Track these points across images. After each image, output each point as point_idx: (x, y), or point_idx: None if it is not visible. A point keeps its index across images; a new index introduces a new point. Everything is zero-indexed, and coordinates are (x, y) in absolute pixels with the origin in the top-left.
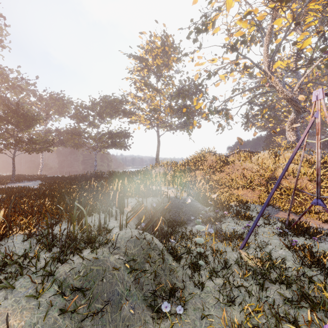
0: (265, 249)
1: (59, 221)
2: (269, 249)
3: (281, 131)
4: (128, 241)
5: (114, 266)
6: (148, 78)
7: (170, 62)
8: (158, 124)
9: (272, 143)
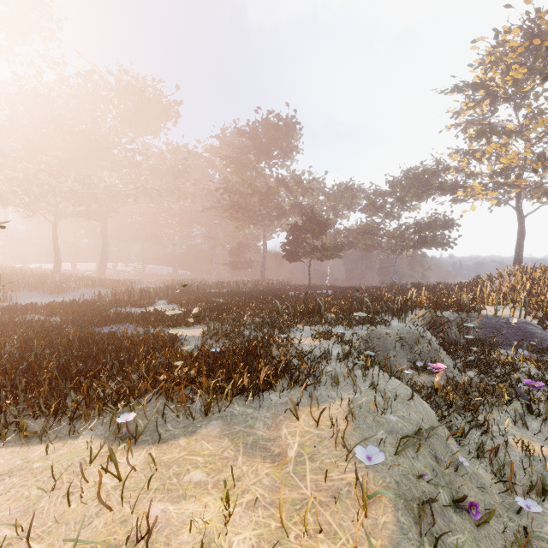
0: None
1: (353, 312)
2: None
3: None
4: (403, 329)
5: (387, 335)
6: (494, 112)
7: None
8: (518, 194)
9: None
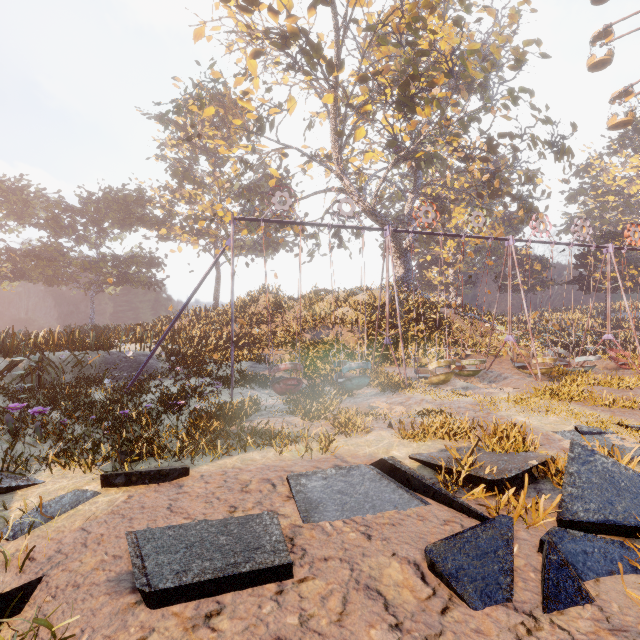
0: (152, 395)
1: None
2: (157, 395)
3: (433, 260)
4: None
5: None
6: (196, 159)
7: (232, 134)
8: (216, 244)
9: (424, 280)
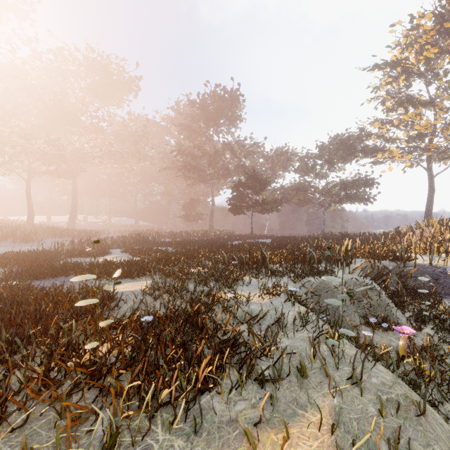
0: None
1: (296, 262)
2: None
3: None
4: (349, 281)
5: (335, 287)
6: (408, 86)
7: None
8: (429, 157)
9: None
